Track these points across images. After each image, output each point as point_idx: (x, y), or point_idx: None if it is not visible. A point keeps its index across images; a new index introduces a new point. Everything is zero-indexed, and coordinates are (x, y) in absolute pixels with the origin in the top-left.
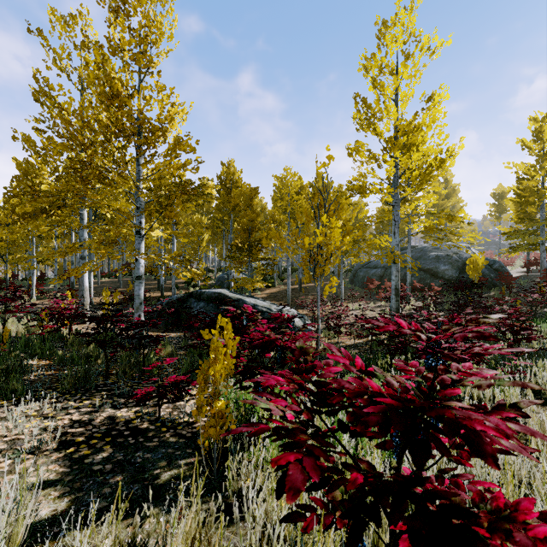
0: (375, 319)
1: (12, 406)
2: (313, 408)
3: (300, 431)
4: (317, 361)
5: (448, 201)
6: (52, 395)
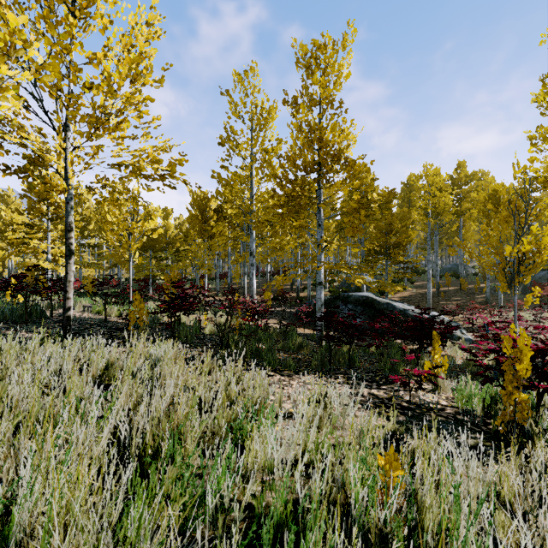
0: None
1: (296, 375)
2: None
3: None
4: None
5: None
6: (309, 371)
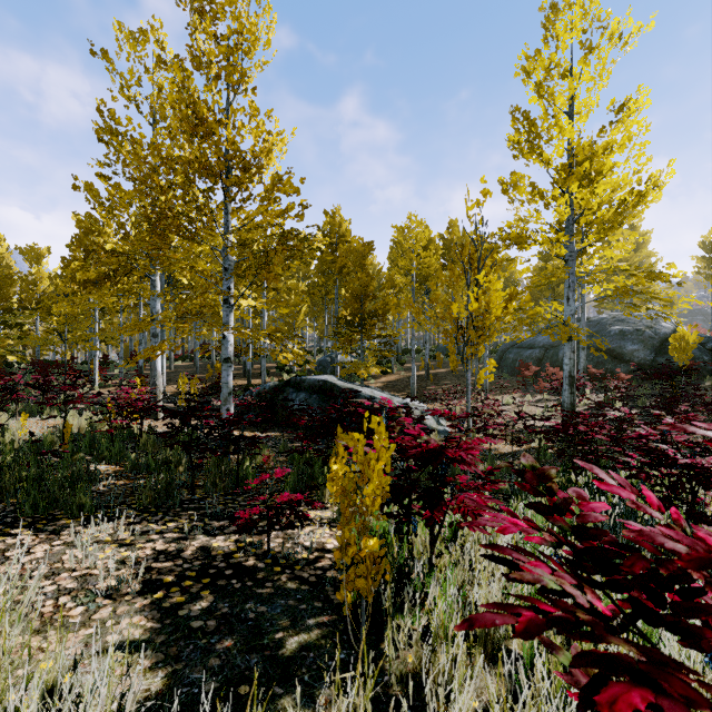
0: (545, 418)
1: (79, 527)
2: (590, 577)
3: (603, 629)
4: (560, 491)
5: (635, 254)
6: (127, 513)
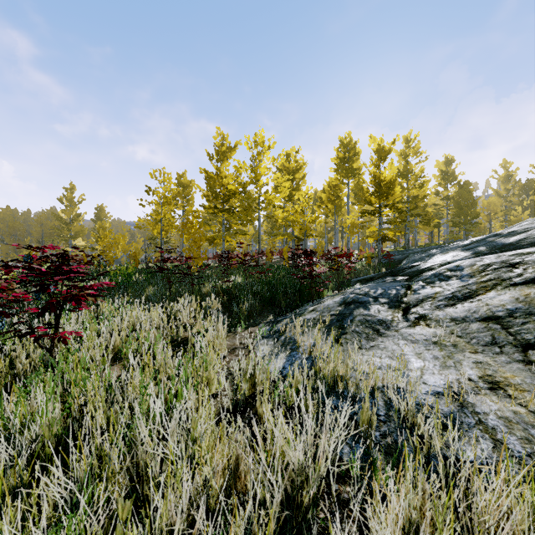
0: None
1: None
2: None
3: None
4: None
5: None
6: None
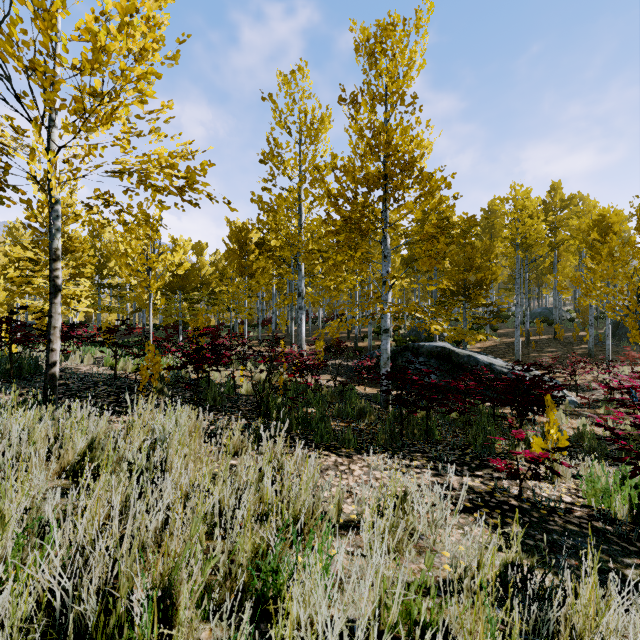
0: None
1: (358, 455)
2: None
3: None
4: None
5: None
6: (375, 449)
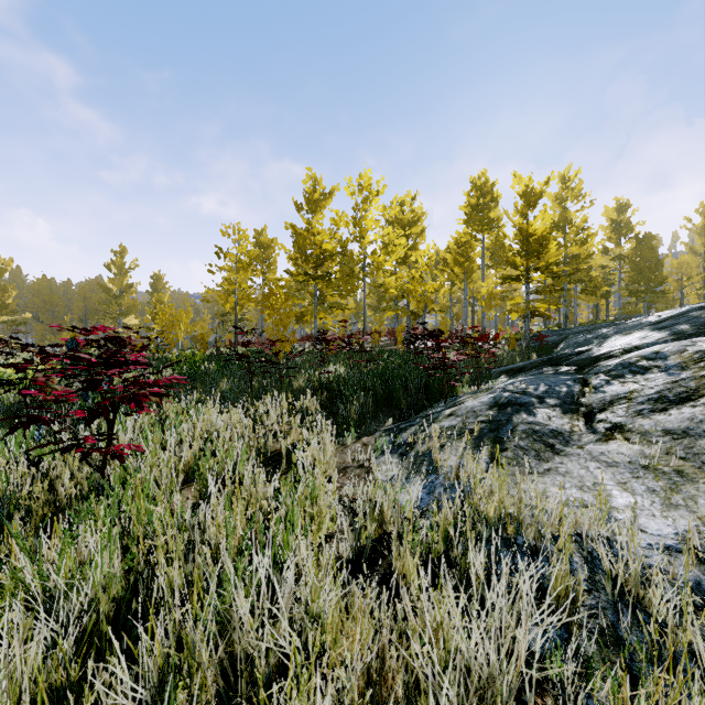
0: None
1: None
2: None
3: None
4: None
5: None
6: None
